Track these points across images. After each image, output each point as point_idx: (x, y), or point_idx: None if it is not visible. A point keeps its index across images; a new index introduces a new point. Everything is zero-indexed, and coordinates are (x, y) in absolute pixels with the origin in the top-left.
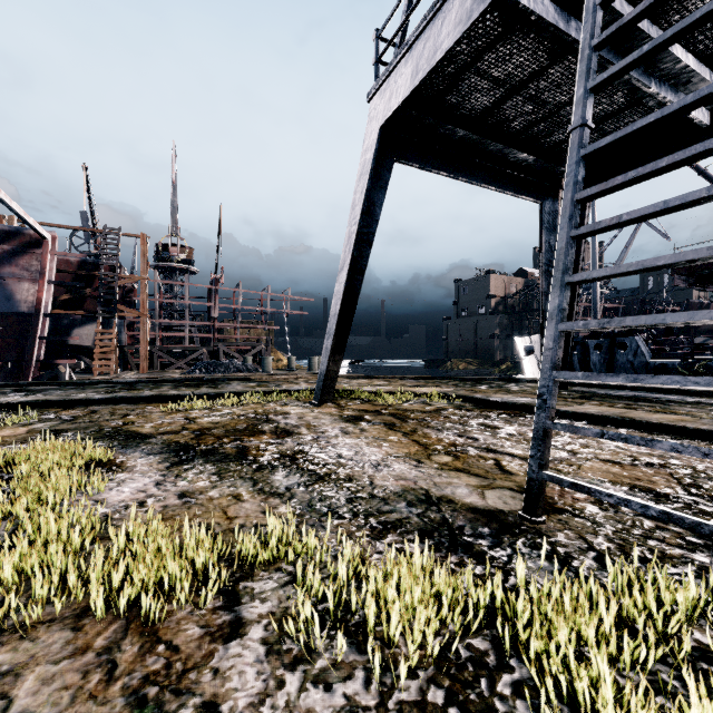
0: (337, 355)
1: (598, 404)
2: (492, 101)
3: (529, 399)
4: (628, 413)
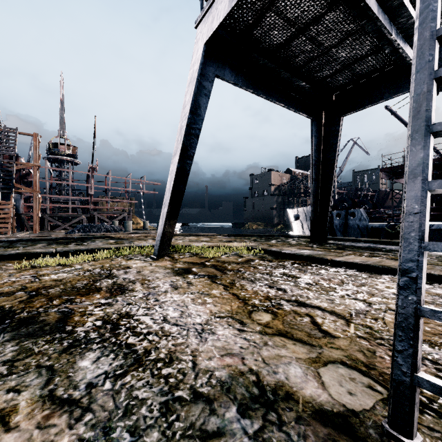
0: (171, 220)
1: (353, 254)
2: (285, 39)
3: (309, 251)
4: (383, 262)
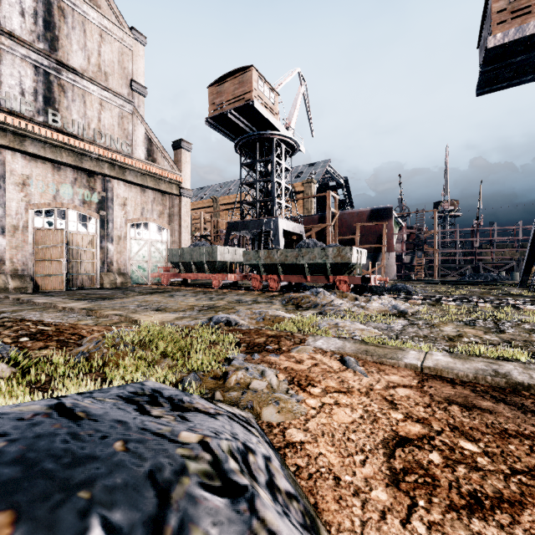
0: (527, 274)
1: None
2: None
3: None
4: None
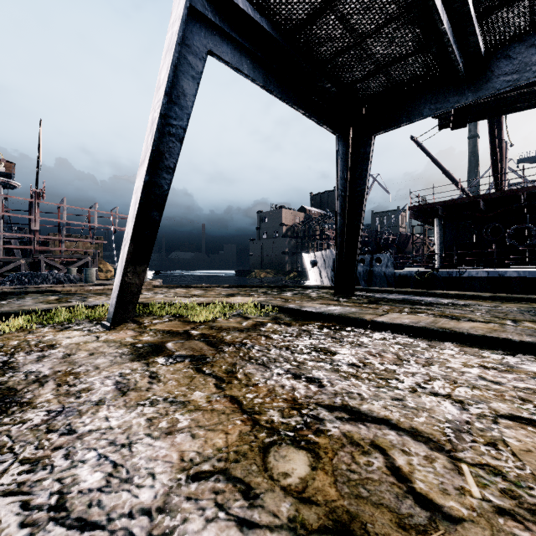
0: (138, 266)
1: (391, 309)
2: (308, 13)
3: (339, 308)
4: (440, 323)
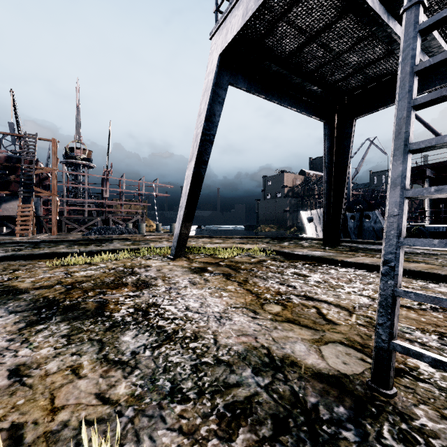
0: (187, 222)
1: (365, 255)
2: (297, 46)
3: (321, 252)
4: None
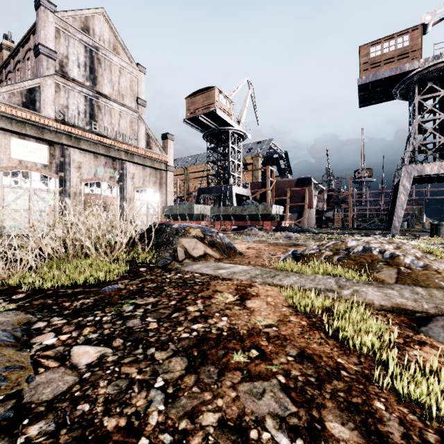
0: (390, 222)
1: None
2: None
3: None
4: None
